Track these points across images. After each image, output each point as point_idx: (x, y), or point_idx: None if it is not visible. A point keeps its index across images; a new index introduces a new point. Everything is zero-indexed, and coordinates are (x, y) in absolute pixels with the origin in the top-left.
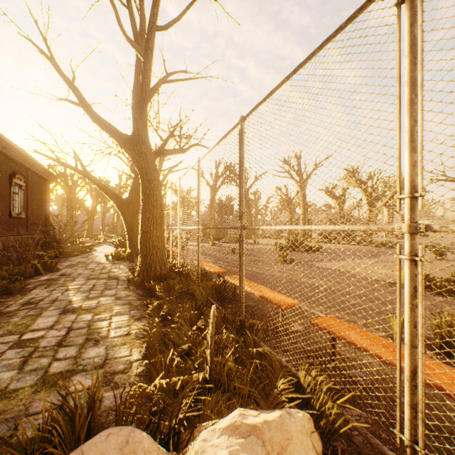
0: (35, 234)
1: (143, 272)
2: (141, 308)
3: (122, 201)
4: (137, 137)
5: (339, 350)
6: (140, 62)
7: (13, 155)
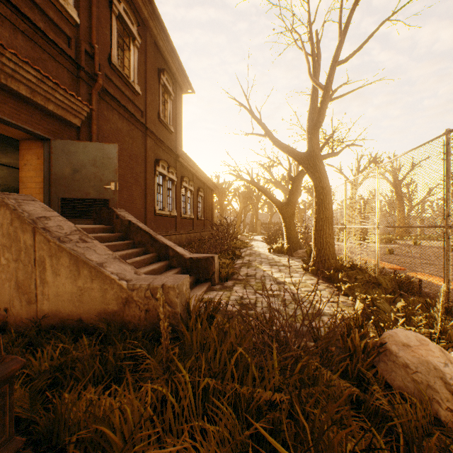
0: (208, 231)
1: (318, 263)
2: (331, 288)
3: (281, 204)
4: (311, 153)
5: None
6: (315, 92)
7: (199, 175)
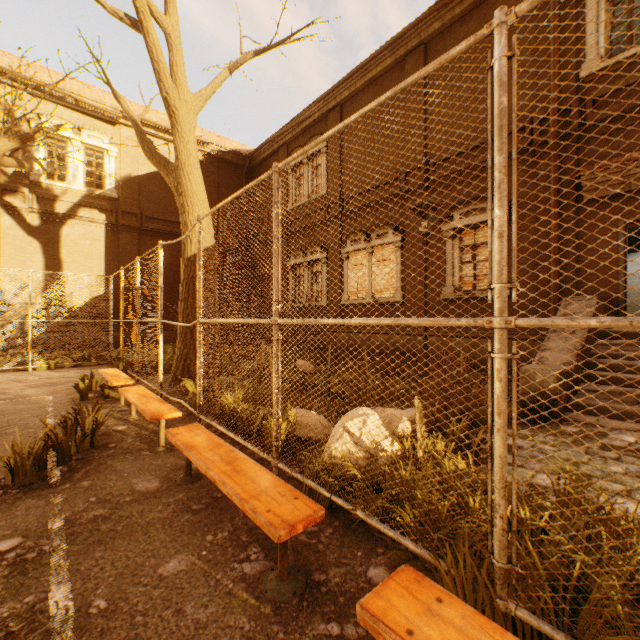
0: None
1: None
2: None
3: None
4: None
5: (254, 633)
6: None
7: None
